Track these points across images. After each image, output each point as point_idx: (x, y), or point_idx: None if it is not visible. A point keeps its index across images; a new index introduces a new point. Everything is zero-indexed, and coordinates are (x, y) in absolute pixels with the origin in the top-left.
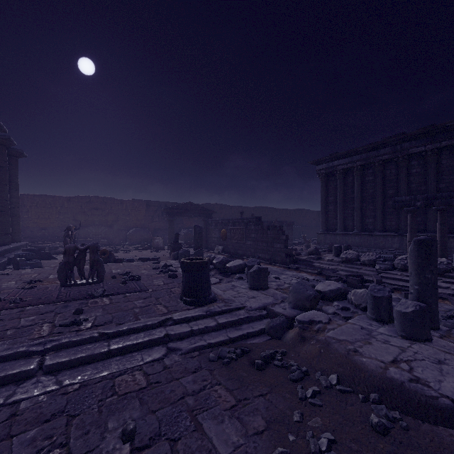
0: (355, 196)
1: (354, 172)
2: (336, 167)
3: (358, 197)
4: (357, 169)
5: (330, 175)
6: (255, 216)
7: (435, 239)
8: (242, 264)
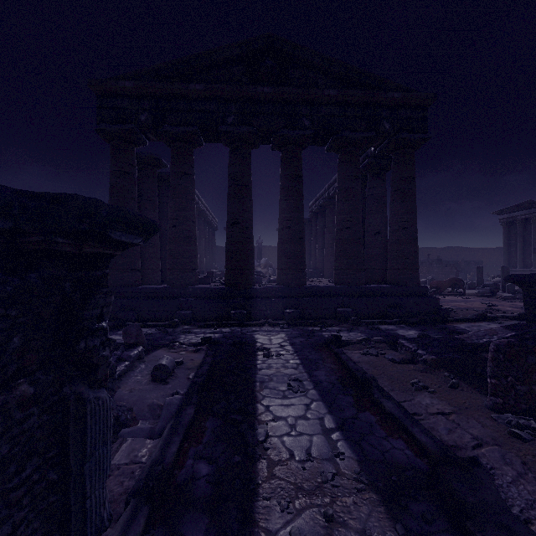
0: (532, 240)
1: (531, 222)
2: (516, 217)
3: (534, 241)
4: (533, 219)
5: (511, 223)
6: (444, 256)
7: (481, 266)
8: (426, 280)
